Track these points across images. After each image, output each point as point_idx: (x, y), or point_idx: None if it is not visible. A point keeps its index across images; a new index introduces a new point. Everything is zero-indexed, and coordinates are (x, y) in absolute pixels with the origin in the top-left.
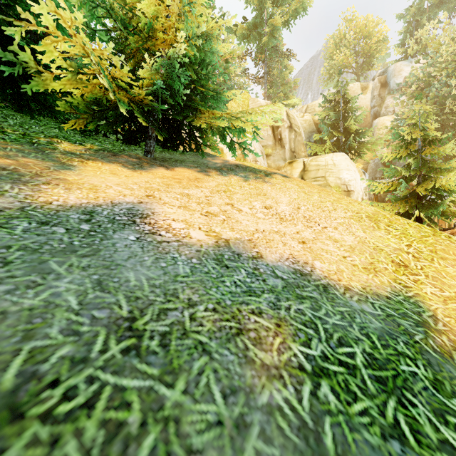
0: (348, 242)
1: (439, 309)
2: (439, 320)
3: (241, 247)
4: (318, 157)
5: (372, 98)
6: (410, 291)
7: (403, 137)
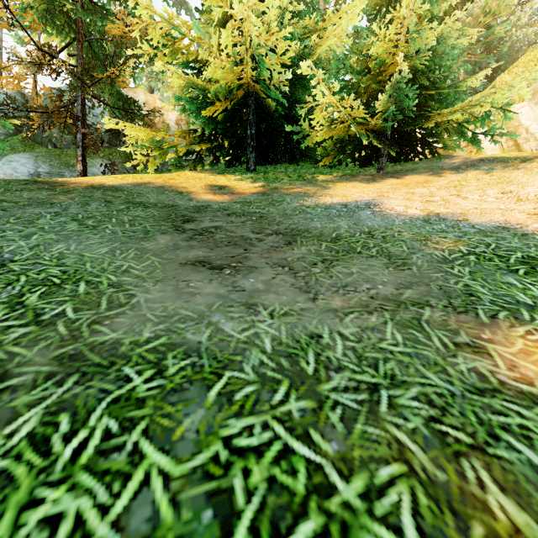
0: None
1: None
2: None
3: (449, 216)
4: None
5: None
6: None
7: None
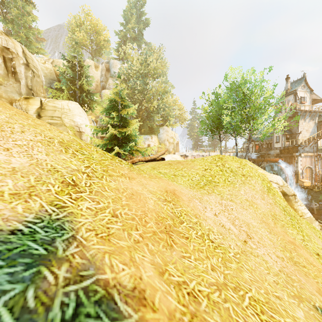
0: (14, 164)
1: (87, 224)
2: (77, 239)
3: None
4: (56, 100)
5: (101, 75)
6: (64, 212)
7: (111, 99)
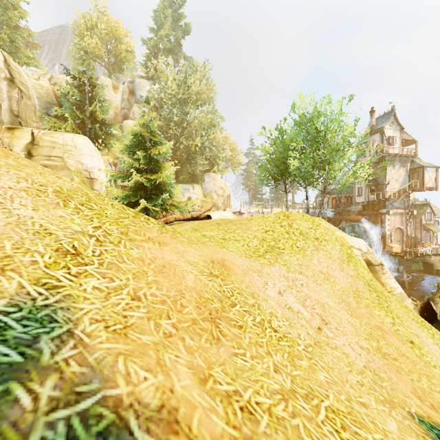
0: None
1: (92, 312)
2: (75, 336)
3: None
4: (55, 132)
5: (122, 100)
6: (57, 294)
7: (135, 133)
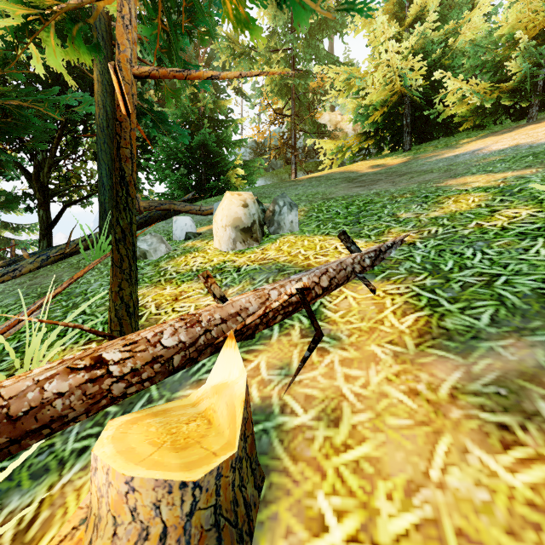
0: None
1: None
2: None
3: (526, 143)
4: None
5: None
6: None
7: None
